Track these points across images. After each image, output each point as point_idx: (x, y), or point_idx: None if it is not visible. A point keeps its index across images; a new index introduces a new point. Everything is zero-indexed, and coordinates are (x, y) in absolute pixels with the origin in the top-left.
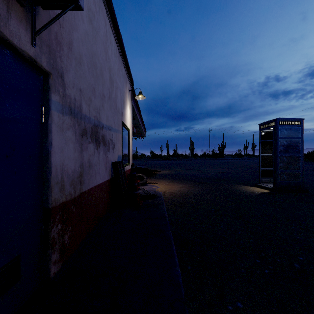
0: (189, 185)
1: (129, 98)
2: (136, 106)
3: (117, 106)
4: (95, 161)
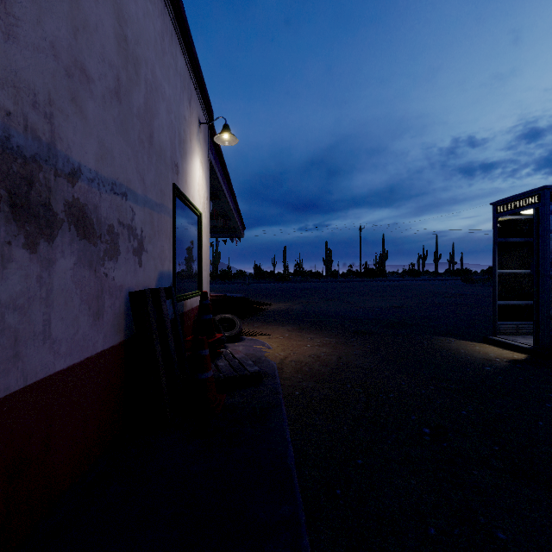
0: (337, 340)
1: (201, 143)
2: (220, 169)
3: (156, 140)
4: (17, 292)
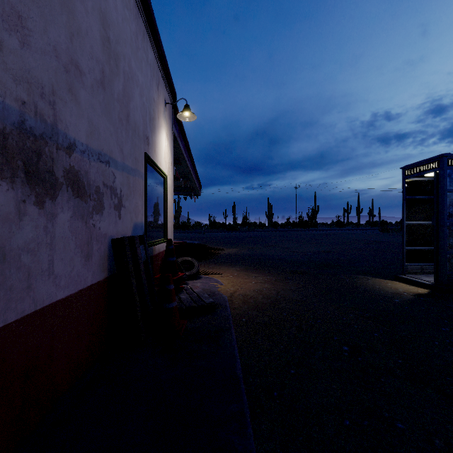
0: (276, 278)
1: (167, 119)
2: (182, 140)
3: (131, 118)
4: (30, 239)
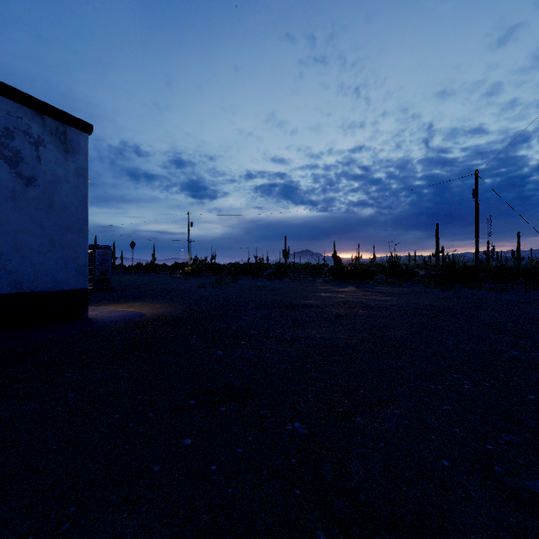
0: None
1: None
2: None
3: None
4: None
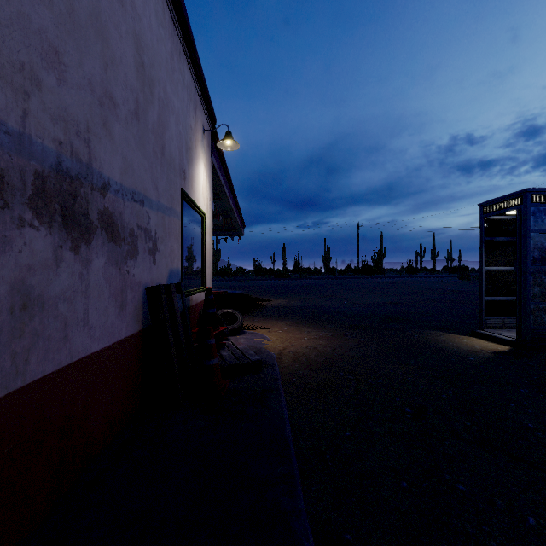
0: (333, 333)
1: (205, 148)
2: (222, 171)
3: (167, 150)
4: (66, 286)
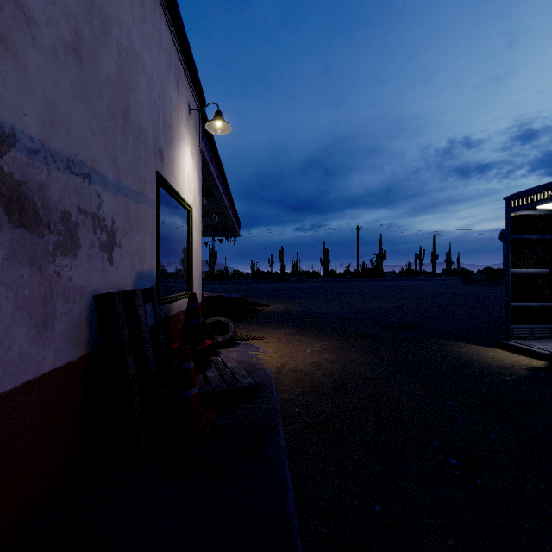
0: (339, 345)
1: (192, 131)
2: (214, 163)
3: (133, 117)
4: None
